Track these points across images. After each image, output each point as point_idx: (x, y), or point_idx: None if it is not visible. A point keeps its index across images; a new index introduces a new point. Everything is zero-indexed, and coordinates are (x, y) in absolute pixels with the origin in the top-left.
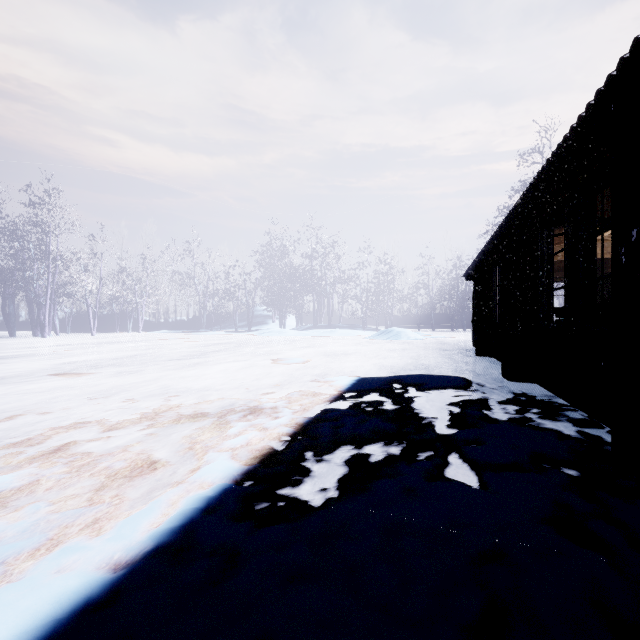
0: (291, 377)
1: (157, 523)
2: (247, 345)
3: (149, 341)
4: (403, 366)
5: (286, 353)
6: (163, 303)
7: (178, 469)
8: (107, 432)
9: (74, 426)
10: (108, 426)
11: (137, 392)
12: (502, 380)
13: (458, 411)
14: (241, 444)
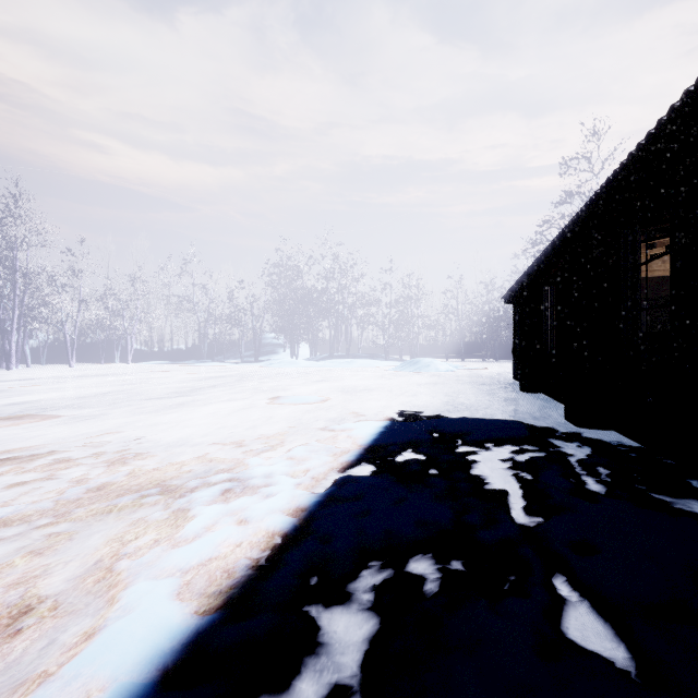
0: (298, 423)
1: None
2: (250, 379)
3: (135, 374)
4: (439, 406)
5: (296, 389)
6: (158, 330)
7: (66, 628)
8: None
9: None
10: None
11: (80, 449)
12: (568, 425)
13: (532, 479)
14: (200, 559)
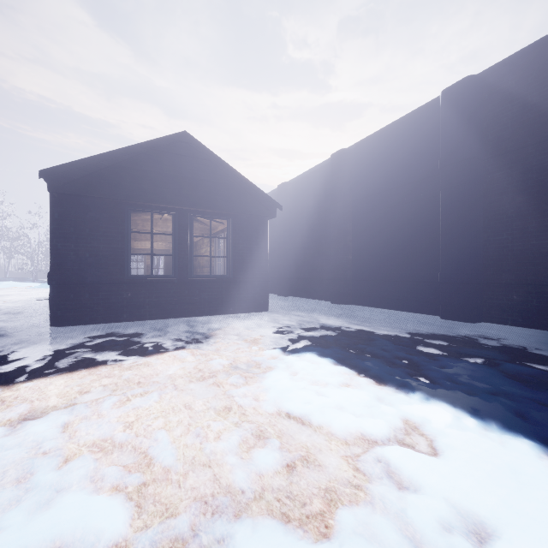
0: None
1: None
2: None
3: None
4: (47, 297)
5: None
6: None
7: None
8: None
9: None
10: None
11: None
12: None
13: None
14: None
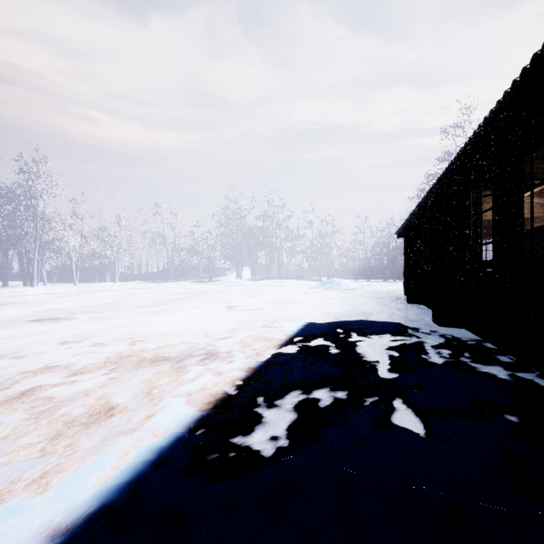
0: (245, 323)
1: (106, 478)
2: (208, 294)
3: (123, 290)
4: (344, 312)
5: (242, 301)
6: (137, 257)
7: (134, 415)
8: (72, 376)
9: (42, 370)
10: (74, 370)
11: (106, 337)
12: (433, 325)
13: (397, 355)
14: (196, 389)
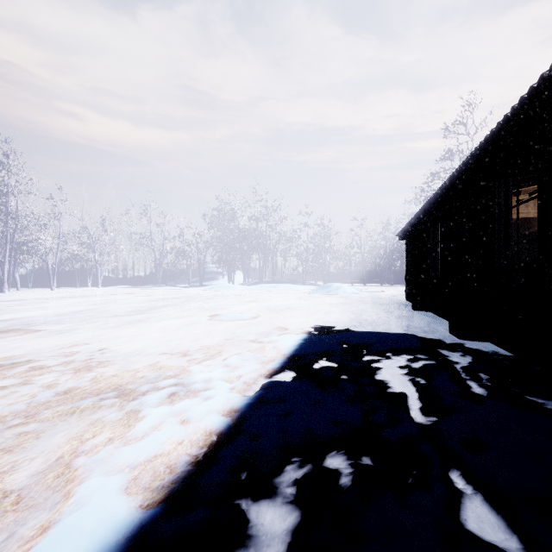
0: (233, 336)
1: None
2: (196, 300)
3: (103, 296)
4: (347, 322)
5: (232, 308)
6: (123, 261)
7: (26, 521)
8: None
9: None
10: None
11: (53, 358)
12: (452, 338)
13: (426, 383)
14: (147, 455)
